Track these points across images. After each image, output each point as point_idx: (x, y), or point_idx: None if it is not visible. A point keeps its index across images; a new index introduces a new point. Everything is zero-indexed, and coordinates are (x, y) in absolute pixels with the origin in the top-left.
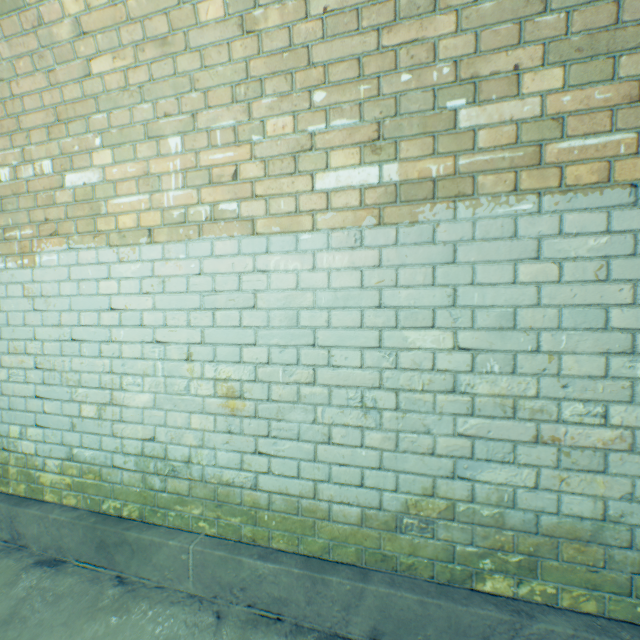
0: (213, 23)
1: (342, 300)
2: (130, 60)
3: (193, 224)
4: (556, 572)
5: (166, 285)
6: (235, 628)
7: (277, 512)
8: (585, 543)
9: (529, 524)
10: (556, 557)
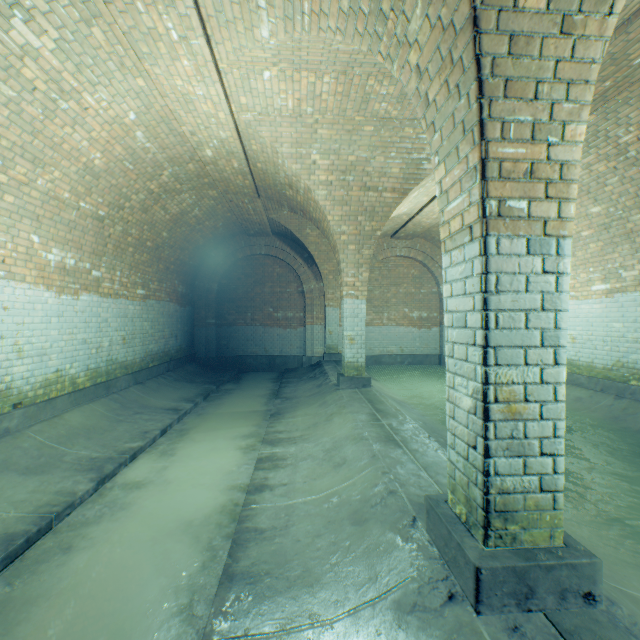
0: None
1: (597, 316)
2: None
3: None
4: None
5: None
6: (569, 385)
7: (583, 366)
8: None
9: (639, 368)
10: None
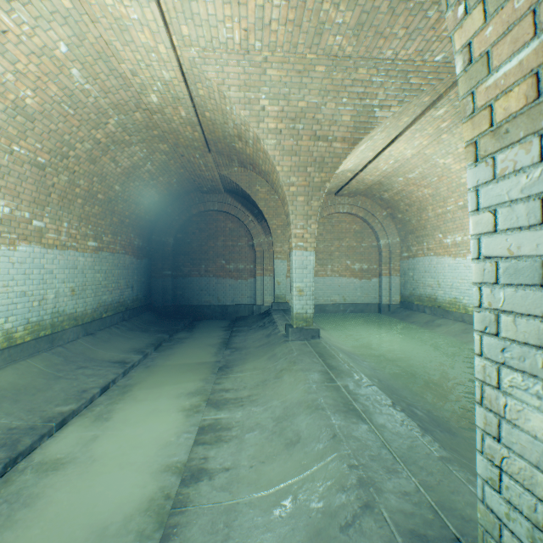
0: None
1: None
2: None
3: None
4: None
5: None
6: None
7: None
8: None
9: None
10: None
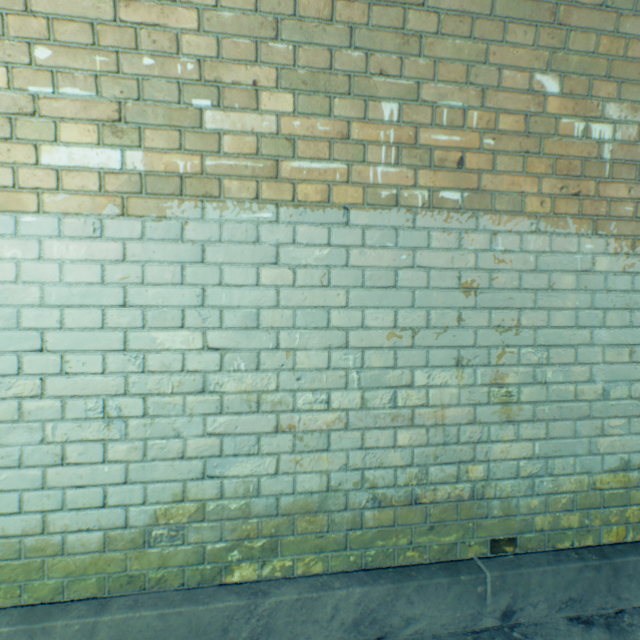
0: None
1: (79, 297)
2: None
3: None
4: (293, 545)
5: None
6: None
7: None
8: (315, 514)
9: (272, 508)
10: (293, 532)
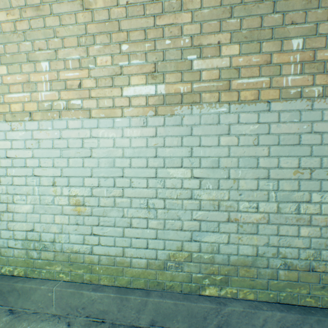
0: (66, 1)
1: (137, 153)
2: (17, 16)
3: (56, 111)
4: (237, 282)
5: (40, 144)
6: None
7: (103, 265)
8: (249, 267)
9: (225, 260)
10: (237, 275)
